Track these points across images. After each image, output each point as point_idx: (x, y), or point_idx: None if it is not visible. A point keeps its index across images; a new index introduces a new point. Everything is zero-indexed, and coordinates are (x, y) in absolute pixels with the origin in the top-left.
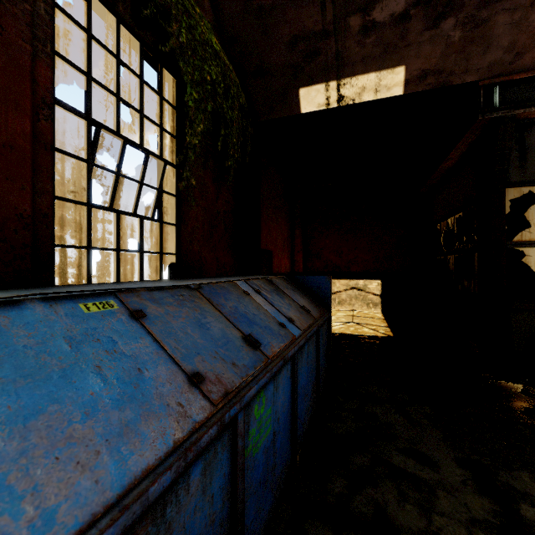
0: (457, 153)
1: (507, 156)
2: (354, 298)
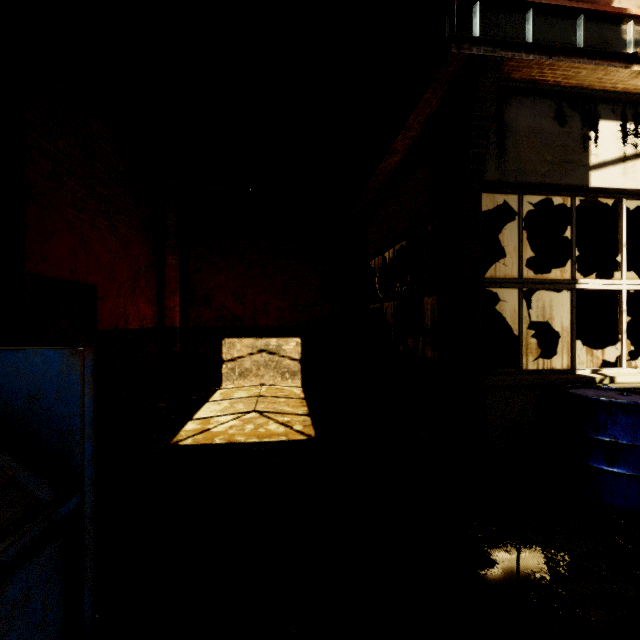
0: (406, 140)
1: (487, 132)
2: (263, 366)
